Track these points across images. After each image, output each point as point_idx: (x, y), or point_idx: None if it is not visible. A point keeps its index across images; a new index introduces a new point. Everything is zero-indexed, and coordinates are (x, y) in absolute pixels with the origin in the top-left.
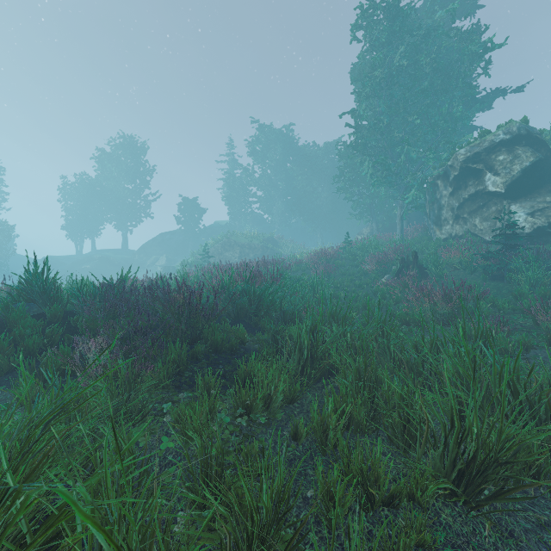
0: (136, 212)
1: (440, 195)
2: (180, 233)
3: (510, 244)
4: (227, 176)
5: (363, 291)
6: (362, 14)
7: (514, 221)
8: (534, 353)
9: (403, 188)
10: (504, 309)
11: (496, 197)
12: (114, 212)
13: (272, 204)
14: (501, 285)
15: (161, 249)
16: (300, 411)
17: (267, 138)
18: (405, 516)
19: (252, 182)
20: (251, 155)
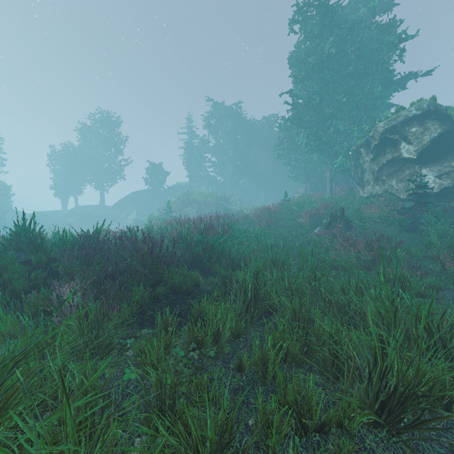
0: (111, 174)
1: (363, 161)
2: (148, 192)
3: (421, 202)
4: (187, 145)
5: (299, 240)
6: (298, 10)
7: (425, 183)
8: (442, 294)
9: (332, 154)
10: (416, 256)
11: (409, 162)
12: (94, 174)
13: (224, 168)
14: (414, 236)
15: (132, 205)
16: (245, 345)
17: (220, 113)
18: (335, 443)
19: (207, 150)
20: (207, 127)
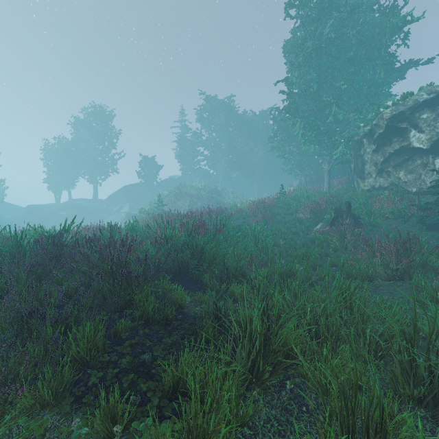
0: (105, 168)
1: (365, 152)
2: (141, 186)
3: None
4: (180, 139)
5: (300, 238)
6: None
7: None
8: None
9: (330, 145)
10: None
11: (420, 152)
12: (87, 168)
13: (216, 161)
14: None
15: (125, 198)
16: None
17: (212, 107)
18: None
19: (200, 144)
20: (199, 121)
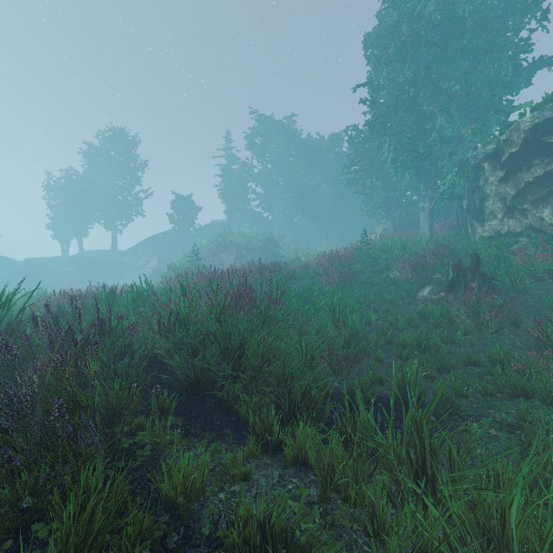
0: (126, 210)
1: (486, 182)
2: (173, 233)
3: None
4: (224, 172)
5: (399, 309)
6: None
7: None
8: None
9: (433, 174)
10: None
11: None
12: (103, 210)
13: (272, 201)
14: None
15: (153, 250)
16: None
17: (267, 130)
18: None
19: (251, 178)
20: (250, 148)
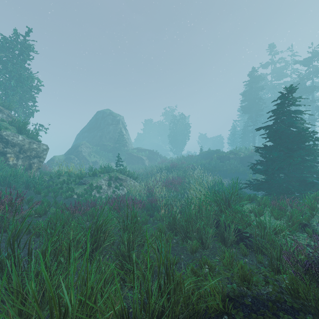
0: None
1: None
2: None
3: None
4: None
5: None
6: None
7: None
8: None
9: None
10: None
11: None
12: None
13: None
14: None
15: None
16: None
17: None
18: None
19: None
20: None
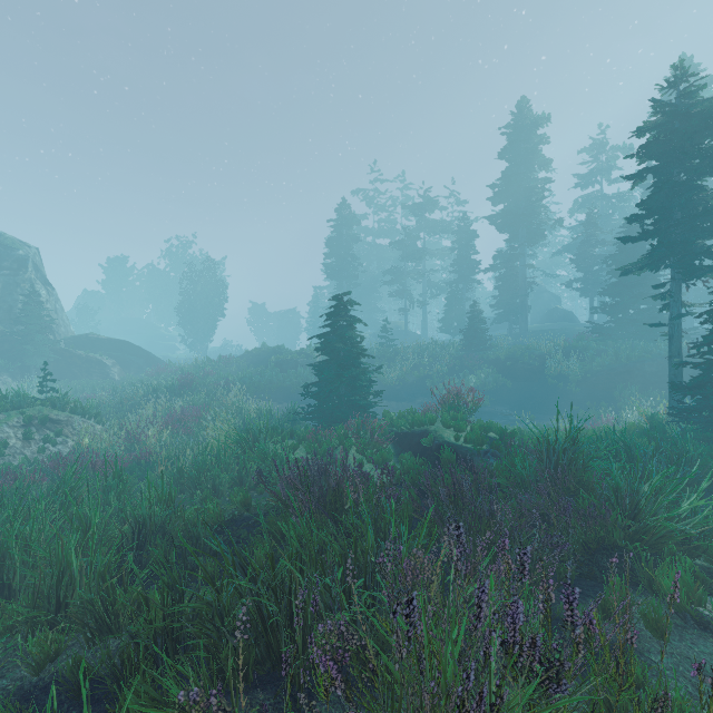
0: None
1: None
2: None
3: None
4: None
5: None
6: None
7: None
8: None
9: None
10: None
11: None
12: None
13: None
14: None
15: None
16: None
17: None
18: None
19: None
20: None
